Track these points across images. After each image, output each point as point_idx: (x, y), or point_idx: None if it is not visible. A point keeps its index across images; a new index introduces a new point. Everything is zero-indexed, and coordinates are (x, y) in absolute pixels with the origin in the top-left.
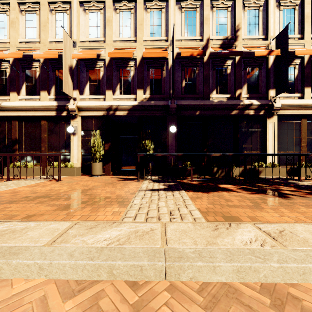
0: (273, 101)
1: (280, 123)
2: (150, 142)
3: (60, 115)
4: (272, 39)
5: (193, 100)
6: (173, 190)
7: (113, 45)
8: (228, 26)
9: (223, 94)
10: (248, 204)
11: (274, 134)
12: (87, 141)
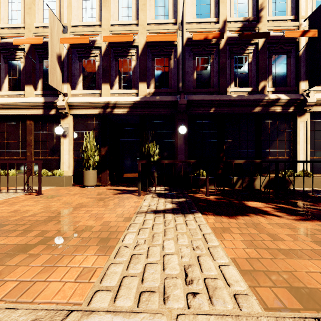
0: (306, 95)
1: (313, 122)
2: (154, 145)
3: (47, 113)
4: (303, 20)
5: (206, 95)
6: (185, 213)
7: (111, 30)
8: (250, 5)
9: (243, 88)
10: (311, 247)
11: (306, 135)
12: (80, 145)
